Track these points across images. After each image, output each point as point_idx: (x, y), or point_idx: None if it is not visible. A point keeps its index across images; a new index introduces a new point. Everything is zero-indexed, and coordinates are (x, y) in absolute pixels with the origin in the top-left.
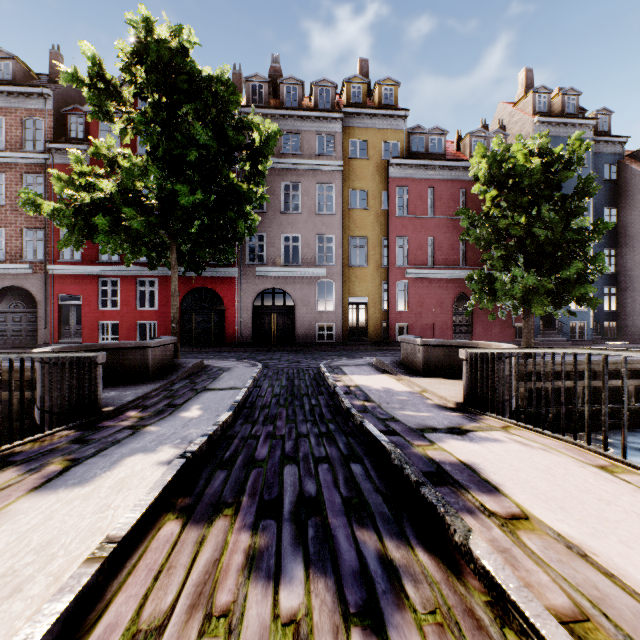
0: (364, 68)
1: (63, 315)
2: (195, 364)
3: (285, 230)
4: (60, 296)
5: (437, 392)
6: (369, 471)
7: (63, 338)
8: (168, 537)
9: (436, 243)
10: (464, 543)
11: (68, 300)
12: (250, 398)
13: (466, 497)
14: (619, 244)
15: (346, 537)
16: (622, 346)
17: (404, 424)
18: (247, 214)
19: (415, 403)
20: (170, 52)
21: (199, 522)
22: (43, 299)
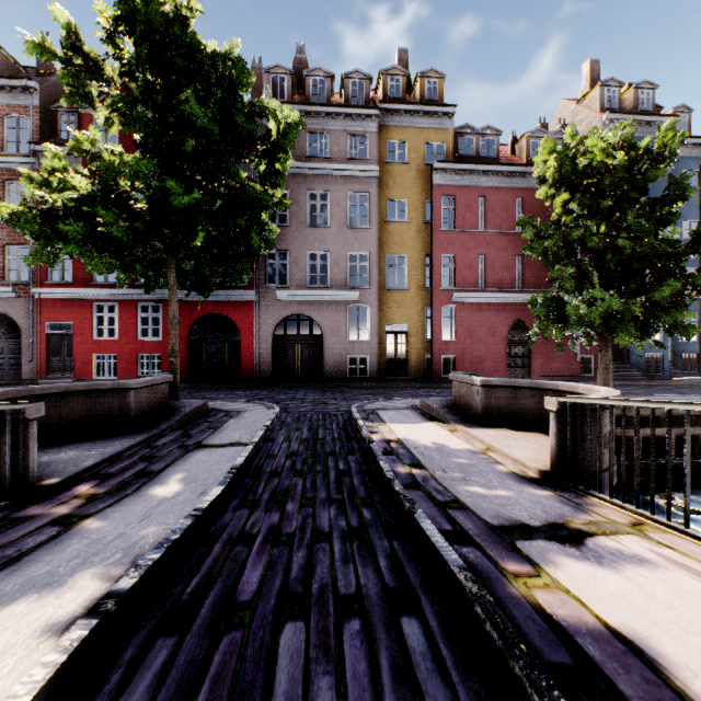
0: (403, 59)
1: (52, 346)
2: (195, 408)
3: (311, 246)
4: (48, 324)
5: (509, 452)
6: (436, 643)
7: (52, 373)
8: None
9: (488, 262)
10: None
11: (59, 329)
12: (257, 459)
13: None
14: (700, 263)
15: None
16: None
17: (477, 516)
18: (263, 224)
19: (482, 470)
20: (163, 17)
21: None
22: (28, 327)
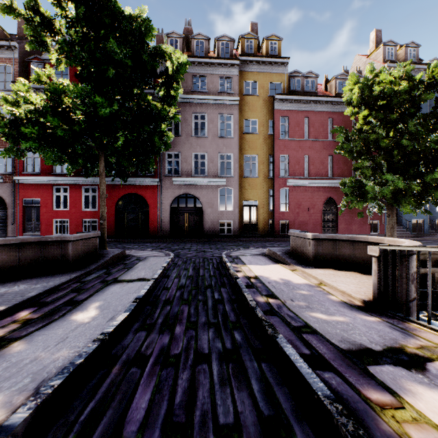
0: (254, 29)
1: (27, 214)
2: (116, 254)
3: (195, 149)
4: (24, 200)
5: (337, 286)
6: None
7: (26, 232)
8: None
9: (310, 159)
10: None
11: (31, 203)
12: (156, 290)
13: None
14: None
15: None
16: None
17: (327, 340)
18: (163, 132)
19: (320, 300)
20: None
21: None
22: (11, 202)
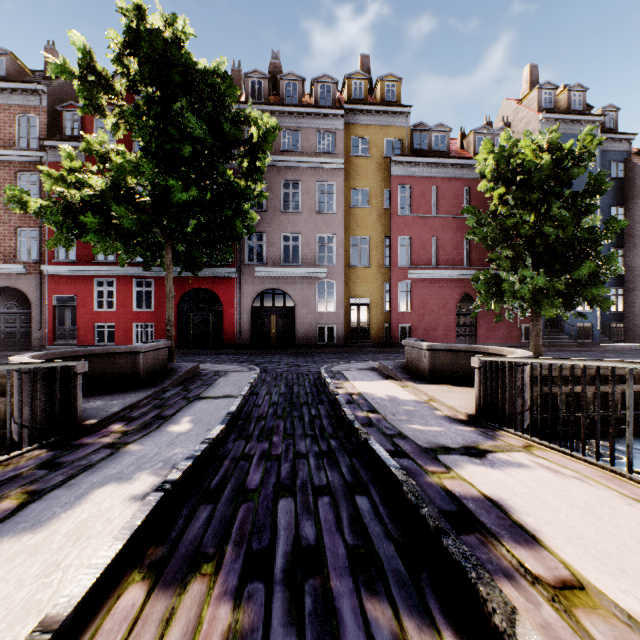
0: (366, 64)
1: (58, 316)
2: (190, 369)
3: (285, 229)
4: (55, 297)
5: (446, 401)
6: (377, 507)
7: (58, 340)
8: (127, 611)
9: (439, 243)
10: (509, 632)
11: (63, 301)
12: (246, 408)
13: (499, 551)
14: (626, 244)
15: (353, 612)
16: (630, 348)
17: (414, 442)
18: (245, 212)
19: (423, 414)
20: (164, 42)
21: (169, 586)
22: (37, 300)
